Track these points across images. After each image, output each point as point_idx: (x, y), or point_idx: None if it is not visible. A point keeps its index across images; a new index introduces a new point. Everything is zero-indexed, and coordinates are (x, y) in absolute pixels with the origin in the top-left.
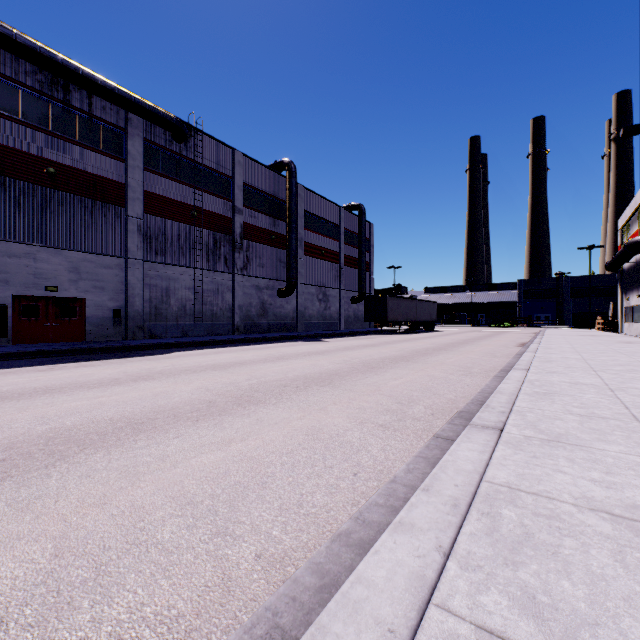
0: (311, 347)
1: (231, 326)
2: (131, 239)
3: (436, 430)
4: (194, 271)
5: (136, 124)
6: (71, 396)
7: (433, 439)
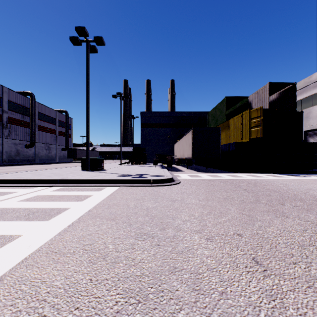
0: (44, 165)
1: (1, 160)
2: None
3: None
4: None
5: None
6: None
7: None
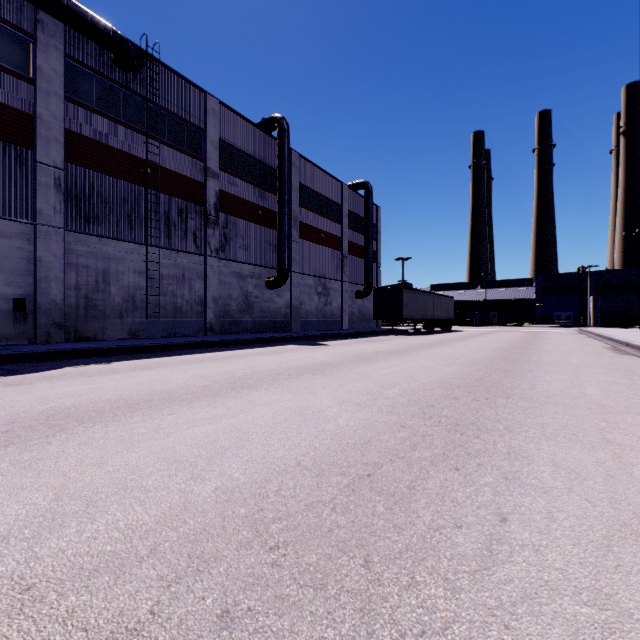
0: (304, 356)
1: (202, 324)
2: (43, 197)
3: None
4: (147, 249)
5: (52, 31)
6: None
7: None
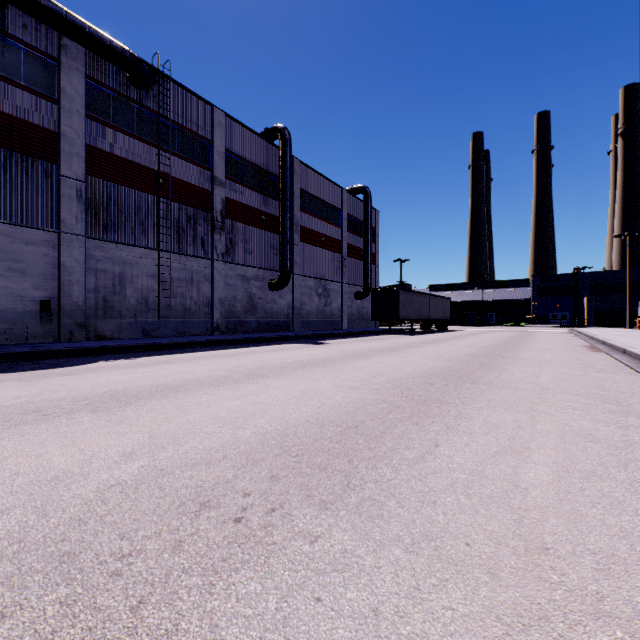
0: (307, 352)
1: (210, 324)
2: (67, 207)
3: None
4: (159, 254)
5: (74, 54)
6: None
7: None
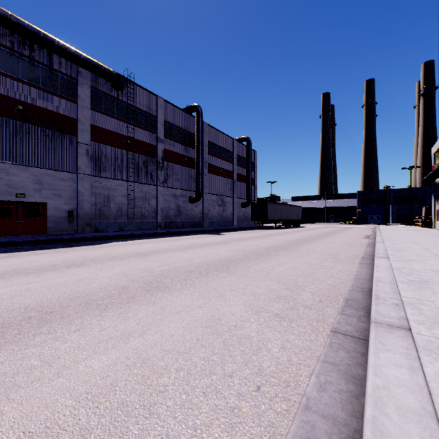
0: (212, 238)
1: (155, 223)
2: (81, 159)
3: (330, 321)
4: (128, 183)
5: (85, 75)
6: (6, 282)
7: (333, 335)
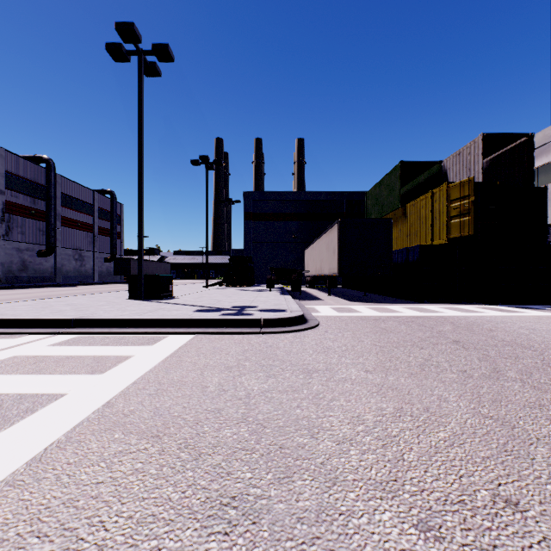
0: (70, 288)
1: None
2: None
3: None
4: None
5: None
6: None
7: None
